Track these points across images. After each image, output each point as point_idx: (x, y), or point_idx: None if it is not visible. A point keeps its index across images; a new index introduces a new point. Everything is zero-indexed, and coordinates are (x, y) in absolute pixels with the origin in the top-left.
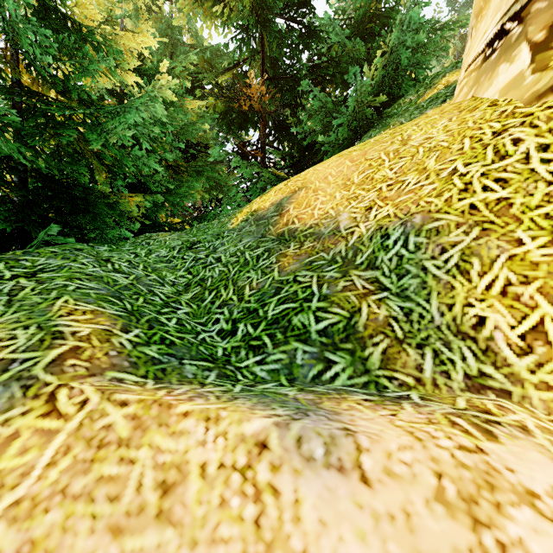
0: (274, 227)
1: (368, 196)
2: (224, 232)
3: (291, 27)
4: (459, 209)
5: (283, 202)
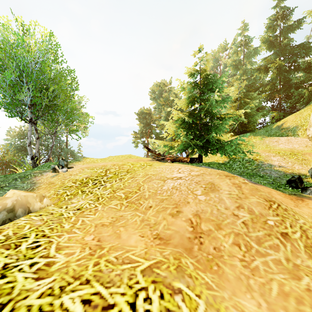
0: (281, 128)
1: (294, 123)
2: (272, 129)
3: (290, 69)
4: (300, 125)
5: (283, 124)
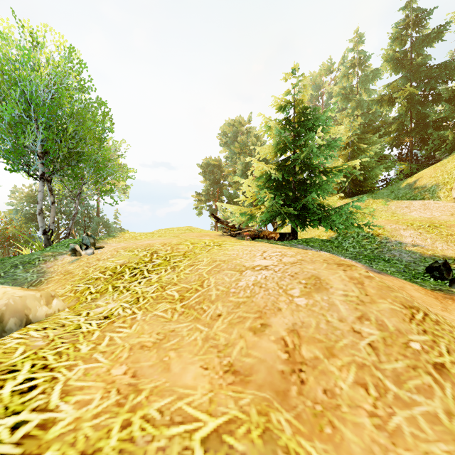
0: (413, 187)
1: (433, 180)
2: (400, 189)
3: (426, 100)
4: (442, 182)
5: (416, 181)
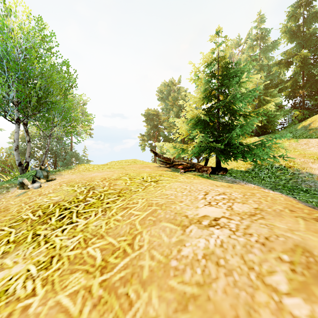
0: (308, 128)
1: None
2: (297, 130)
3: (315, 62)
4: None
5: (310, 124)
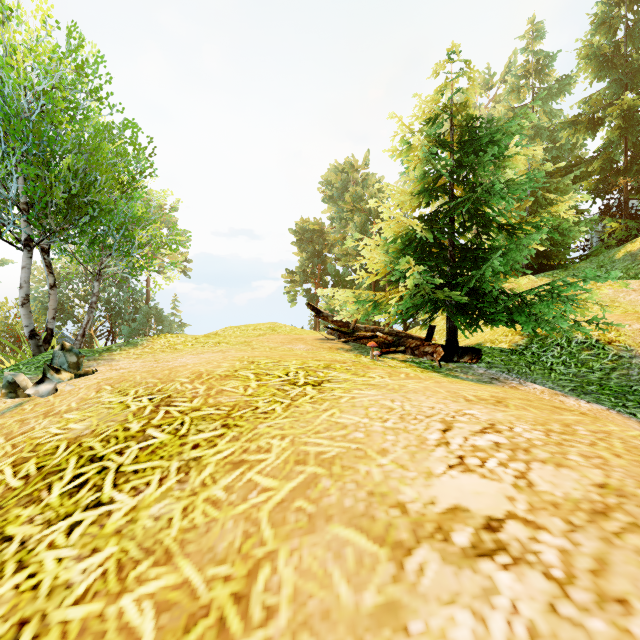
0: (639, 257)
1: None
2: (615, 261)
3: None
4: None
5: None
